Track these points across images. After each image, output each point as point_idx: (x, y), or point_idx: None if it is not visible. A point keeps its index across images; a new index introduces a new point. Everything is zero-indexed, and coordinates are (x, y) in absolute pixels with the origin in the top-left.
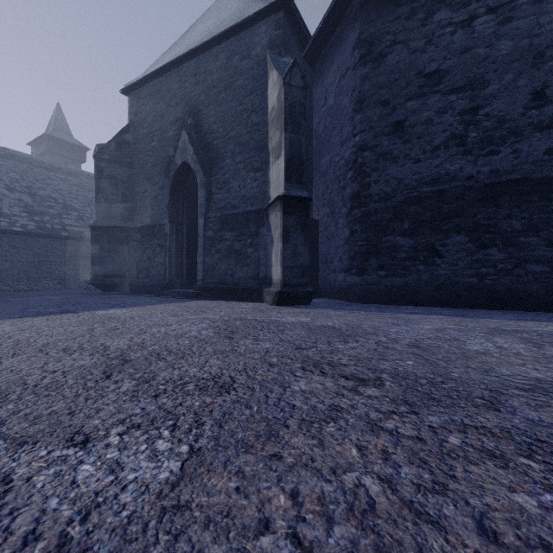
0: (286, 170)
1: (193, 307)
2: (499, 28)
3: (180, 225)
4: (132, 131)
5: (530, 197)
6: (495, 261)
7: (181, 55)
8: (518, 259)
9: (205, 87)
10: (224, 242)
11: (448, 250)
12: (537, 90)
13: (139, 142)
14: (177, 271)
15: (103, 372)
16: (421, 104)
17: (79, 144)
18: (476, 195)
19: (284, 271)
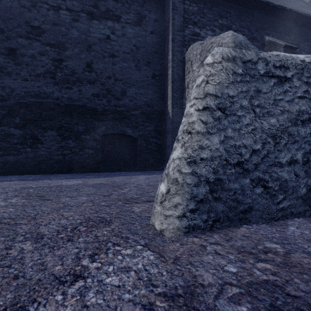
0: None
1: None
2: (72, 22)
3: None
4: None
5: (86, 115)
6: (71, 147)
7: None
8: (82, 146)
9: None
10: None
11: (46, 139)
12: (89, 63)
13: None
14: None
15: None
16: (28, 44)
17: None
18: (61, 109)
19: None
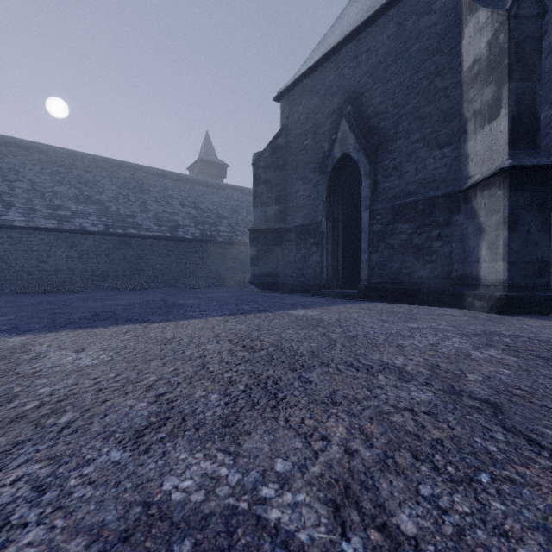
0: (510, 133)
1: (381, 310)
2: None
3: (335, 221)
4: (284, 135)
5: None
6: None
7: (339, 42)
8: None
9: (368, 67)
10: (397, 236)
11: None
12: None
13: (291, 143)
14: (333, 270)
15: (501, 428)
16: None
17: (222, 163)
18: None
19: (511, 269)
